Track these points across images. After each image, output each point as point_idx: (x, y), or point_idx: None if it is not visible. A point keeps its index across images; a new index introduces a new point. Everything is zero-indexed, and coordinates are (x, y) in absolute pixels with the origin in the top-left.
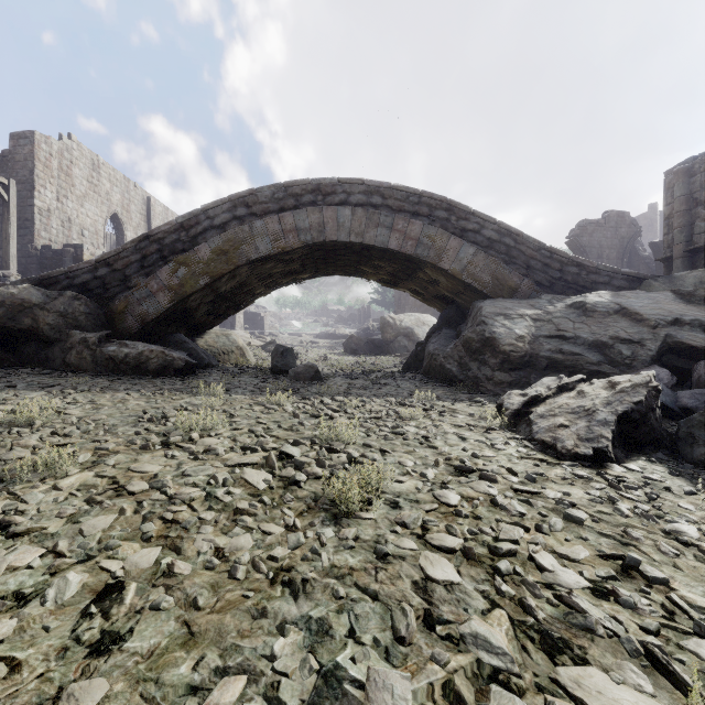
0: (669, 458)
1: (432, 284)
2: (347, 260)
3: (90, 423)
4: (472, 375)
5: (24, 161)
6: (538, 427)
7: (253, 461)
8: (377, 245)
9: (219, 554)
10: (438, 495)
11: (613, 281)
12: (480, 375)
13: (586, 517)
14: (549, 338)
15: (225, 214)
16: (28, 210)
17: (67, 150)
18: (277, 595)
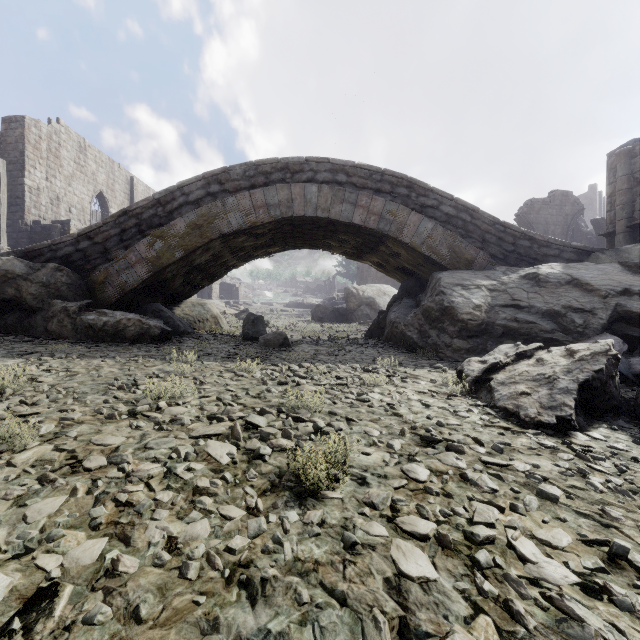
0: (630, 426)
1: (393, 257)
2: (314, 234)
3: (61, 391)
4: (431, 342)
5: (15, 143)
6: (499, 395)
7: (218, 431)
8: (342, 219)
9: (172, 545)
10: (407, 469)
11: (562, 254)
12: (439, 342)
13: (561, 493)
14: (504, 307)
15: (199, 190)
16: (18, 189)
17: (56, 133)
18: (232, 600)
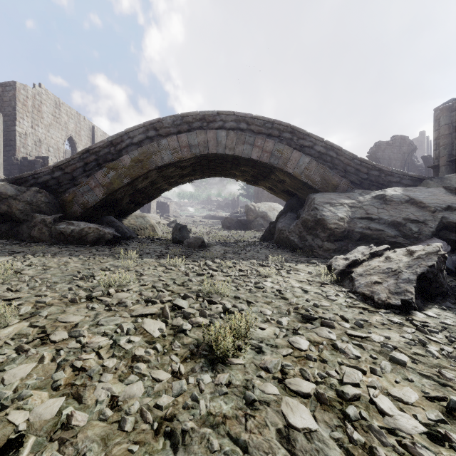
0: (454, 306)
1: (280, 183)
2: (223, 167)
3: (38, 281)
4: (308, 244)
5: (9, 101)
6: (359, 283)
7: (152, 311)
8: (243, 156)
9: (114, 403)
10: (292, 341)
11: (402, 180)
12: (314, 244)
13: (408, 359)
14: (360, 219)
15: (140, 135)
16: (11, 134)
17: (38, 94)
18: (158, 448)
